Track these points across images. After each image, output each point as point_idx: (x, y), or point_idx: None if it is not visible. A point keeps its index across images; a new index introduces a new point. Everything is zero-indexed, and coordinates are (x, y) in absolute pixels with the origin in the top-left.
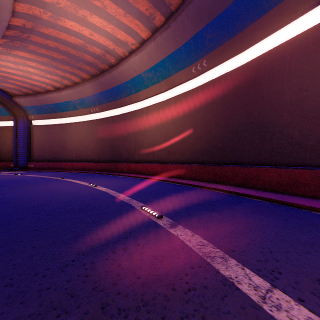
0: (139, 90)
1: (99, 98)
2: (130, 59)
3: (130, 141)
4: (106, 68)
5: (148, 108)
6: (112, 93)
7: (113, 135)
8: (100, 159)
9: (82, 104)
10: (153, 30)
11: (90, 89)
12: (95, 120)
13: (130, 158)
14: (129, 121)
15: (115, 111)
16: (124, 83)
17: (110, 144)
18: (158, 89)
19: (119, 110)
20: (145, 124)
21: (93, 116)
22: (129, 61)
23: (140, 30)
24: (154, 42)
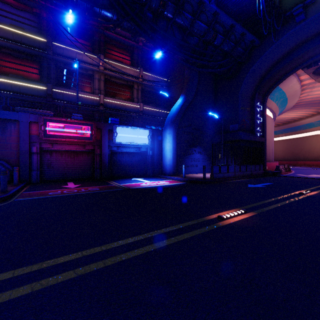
0: (311, 127)
1: (285, 130)
2: (306, 119)
3: (305, 151)
4: (292, 121)
5: (317, 135)
6: (294, 128)
7: (294, 147)
8: (285, 159)
9: (274, 133)
10: (318, 112)
11: (281, 128)
12: (281, 140)
13: (305, 159)
14: (305, 141)
15: (295, 135)
16: (302, 125)
17: (292, 152)
18: None
19: (297, 135)
20: (315, 142)
21: (280, 138)
22: (306, 119)
23: (312, 113)
24: (319, 115)
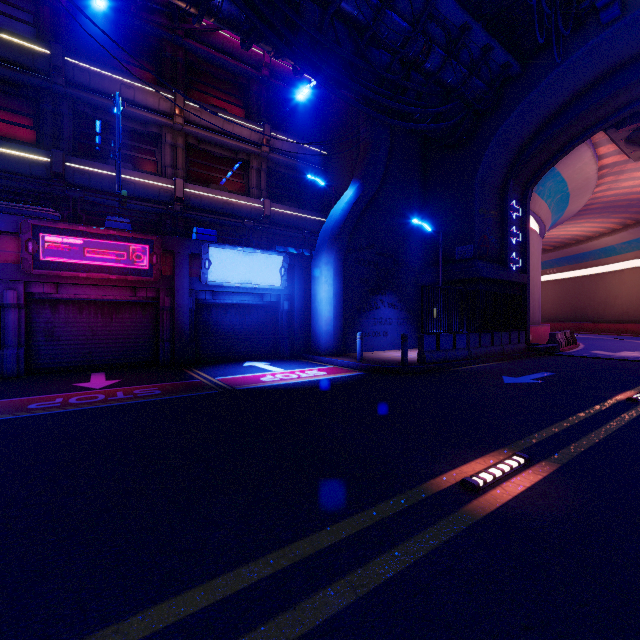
0: (610, 256)
1: (559, 262)
2: (601, 239)
3: (598, 302)
4: (573, 242)
5: (621, 272)
6: (576, 258)
7: (575, 296)
8: (557, 319)
9: None
10: (625, 225)
11: (550, 256)
12: (551, 281)
13: (598, 318)
14: (597, 282)
15: (577, 272)
16: (592, 251)
17: (571, 305)
18: (633, 257)
19: (582, 271)
20: (618, 286)
21: (548, 277)
22: (600, 240)
23: (612, 226)
24: (626, 232)
